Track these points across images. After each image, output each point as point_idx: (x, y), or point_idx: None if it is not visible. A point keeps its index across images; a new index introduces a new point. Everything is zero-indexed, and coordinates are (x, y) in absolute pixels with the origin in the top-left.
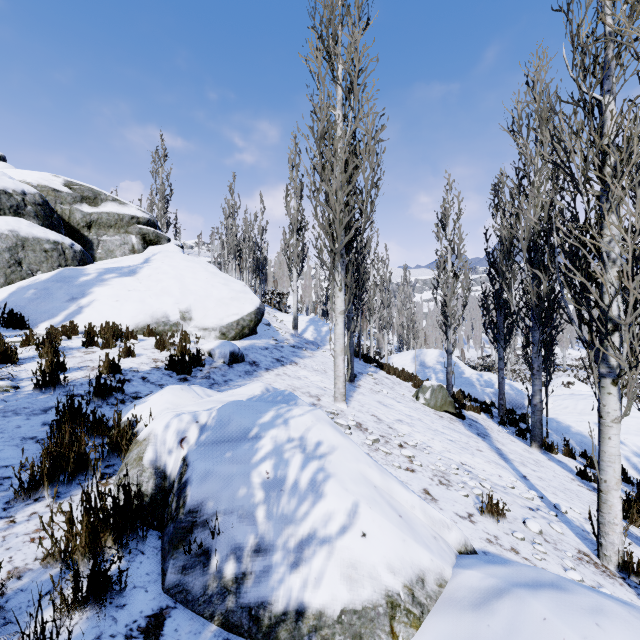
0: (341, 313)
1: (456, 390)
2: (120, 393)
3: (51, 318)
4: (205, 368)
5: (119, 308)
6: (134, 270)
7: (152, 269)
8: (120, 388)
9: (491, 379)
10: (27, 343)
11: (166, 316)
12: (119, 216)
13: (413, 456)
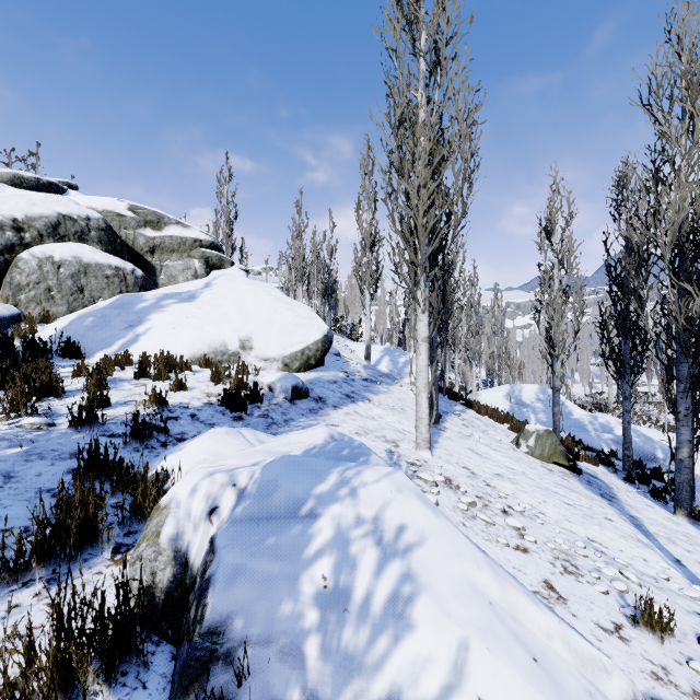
0: (424, 340)
1: (563, 435)
2: (163, 434)
3: (107, 347)
4: (263, 405)
5: (176, 336)
6: (193, 295)
7: (212, 294)
8: (163, 428)
9: (608, 422)
10: (79, 374)
11: (224, 345)
12: (182, 239)
13: (523, 528)
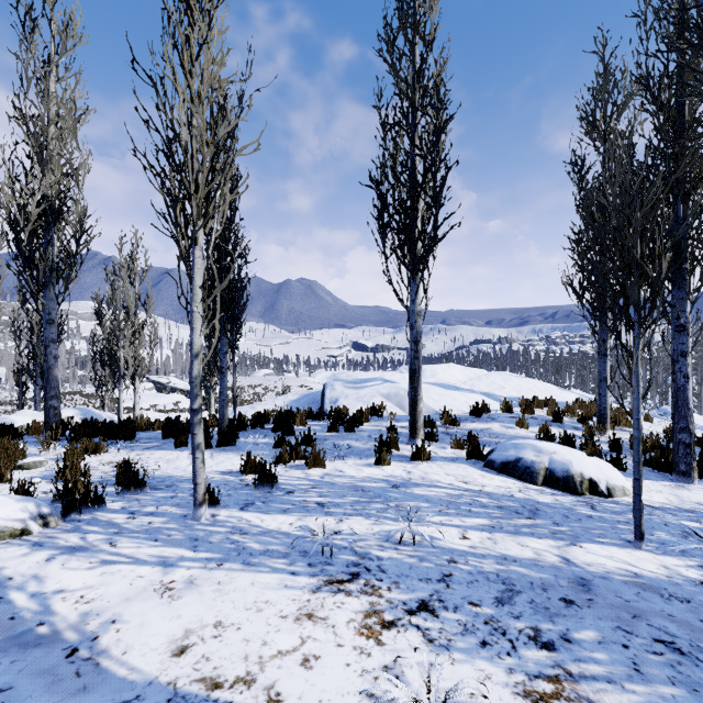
0: None
1: None
2: None
3: None
4: None
5: None
6: None
7: None
8: None
9: None
10: None
11: None
12: None
13: None
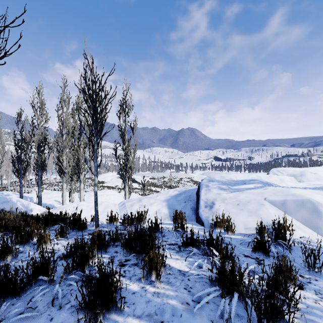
0: None
1: None
2: None
3: None
4: None
5: None
6: None
7: None
8: None
9: (9, 194)
10: None
11: None
12: None
13: None
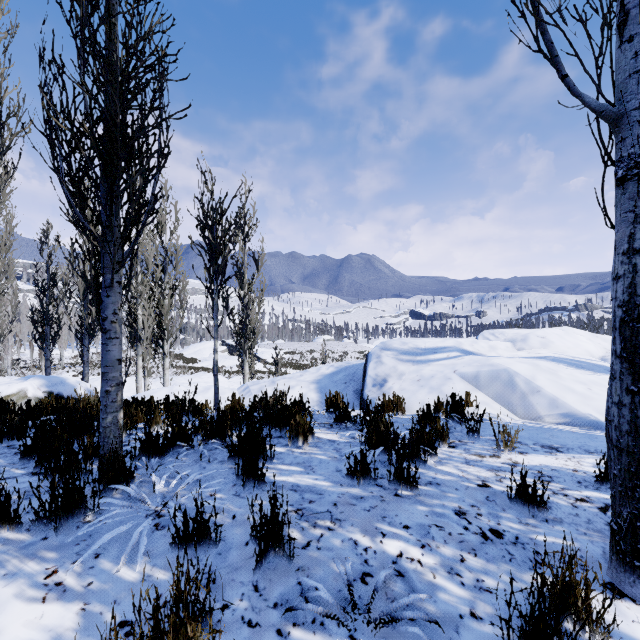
0: None
1: None
2: None
3: None
4: None
5: None
6: None
7: None
8: None
9: None
10: None
11: None
12: None
13: None
